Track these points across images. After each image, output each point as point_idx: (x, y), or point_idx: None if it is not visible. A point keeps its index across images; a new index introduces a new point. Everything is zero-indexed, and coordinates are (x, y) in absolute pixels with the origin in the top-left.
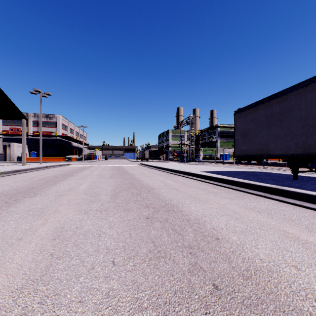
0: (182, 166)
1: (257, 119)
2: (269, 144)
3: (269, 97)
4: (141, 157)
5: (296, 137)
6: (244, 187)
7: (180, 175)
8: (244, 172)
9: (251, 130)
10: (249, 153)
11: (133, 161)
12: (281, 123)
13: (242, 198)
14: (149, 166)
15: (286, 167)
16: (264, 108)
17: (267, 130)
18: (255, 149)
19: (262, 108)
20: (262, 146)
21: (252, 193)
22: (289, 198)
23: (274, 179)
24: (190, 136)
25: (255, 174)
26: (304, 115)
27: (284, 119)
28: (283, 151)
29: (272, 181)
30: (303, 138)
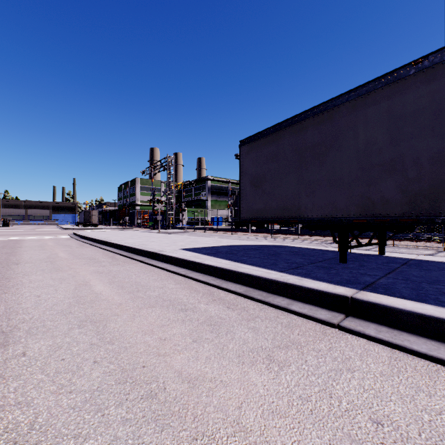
0: (152, 238)
1: (281, 154)
2: (301, 200)
3: (300, 114)
4: (84, 222)
5: (349, 185)
6: (276, 292)
7: (139, 260)
8: (254, 248)
9: (268, 173)
10: (265, 215)
11: (64, 228)
12: (321, 161)
13: (298, 349)
14: (86, 238)
15: (297, 235)
16: (293, 135)
17: (297, 174)
18: (275, 208)
19: (288, 135)
20: (289, 203)
21: (304, 315)
22: (400, 331)
23: (316, 265)
24: (168, 187)
25: (273, 250)
26: (363, 146)
27: (328, 153)
28: (325, 211)
29: (319, 270)
30: (362, 189)
